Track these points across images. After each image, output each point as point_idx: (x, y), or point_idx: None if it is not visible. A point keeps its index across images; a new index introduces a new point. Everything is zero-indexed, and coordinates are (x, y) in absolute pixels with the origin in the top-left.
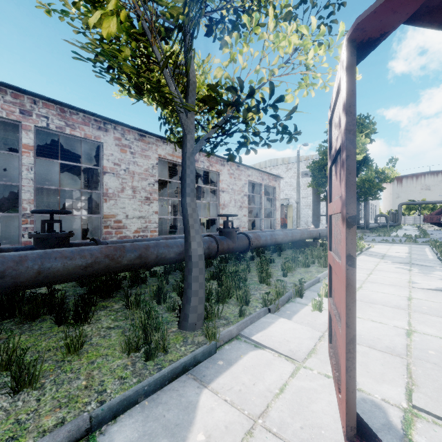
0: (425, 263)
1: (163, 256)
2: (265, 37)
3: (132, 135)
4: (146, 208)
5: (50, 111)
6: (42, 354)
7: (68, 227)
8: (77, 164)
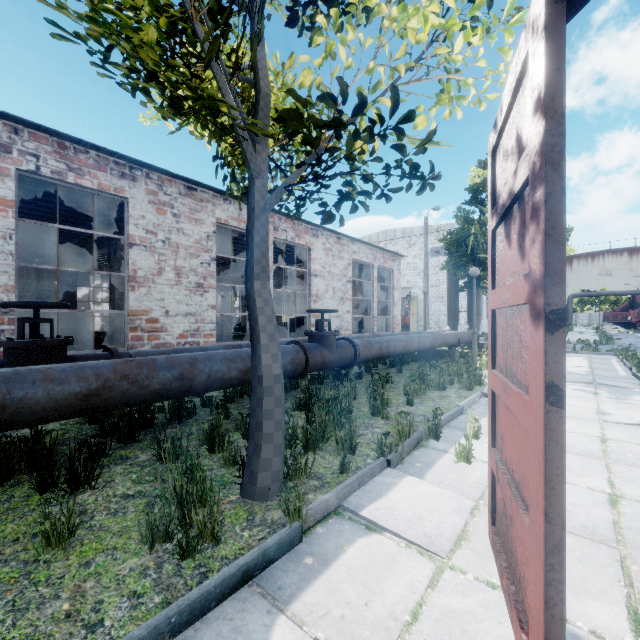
0: (616, 382)
1: (219, 376)
2: (384, 12)
3: (176, 188)
4: (198, 301)
5: (42, 146)
6: (2, 549)
7: (81, 329)
8: (86, 231)
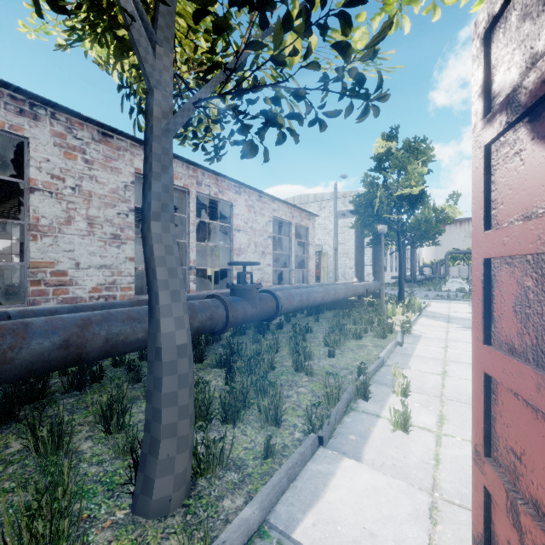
0: None
1: (120, 339)
2: None
3: (88, 132)
4: (114, 253)
5: None
6: None
7: None
8: None
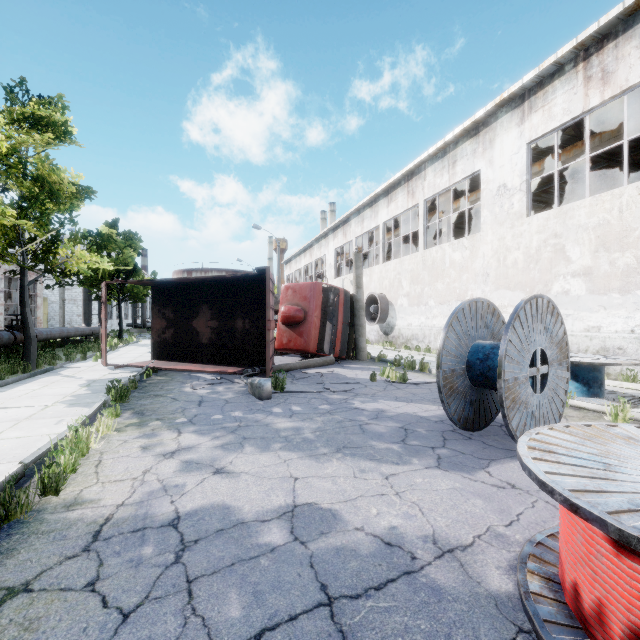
0: None
1: None
2: (76, 252)
3: None
4: None
5: None
6: None
7: None
8: None
